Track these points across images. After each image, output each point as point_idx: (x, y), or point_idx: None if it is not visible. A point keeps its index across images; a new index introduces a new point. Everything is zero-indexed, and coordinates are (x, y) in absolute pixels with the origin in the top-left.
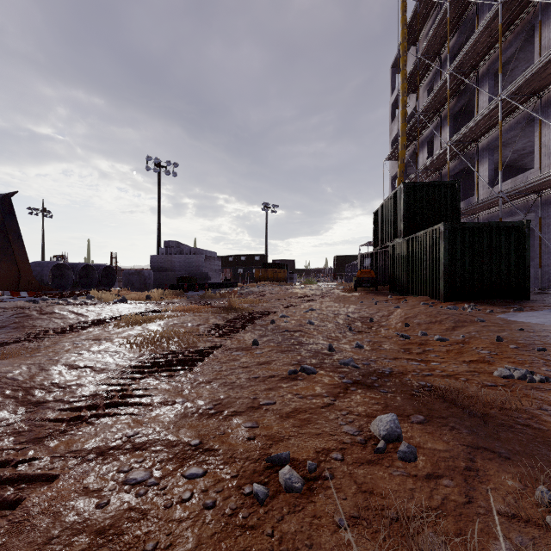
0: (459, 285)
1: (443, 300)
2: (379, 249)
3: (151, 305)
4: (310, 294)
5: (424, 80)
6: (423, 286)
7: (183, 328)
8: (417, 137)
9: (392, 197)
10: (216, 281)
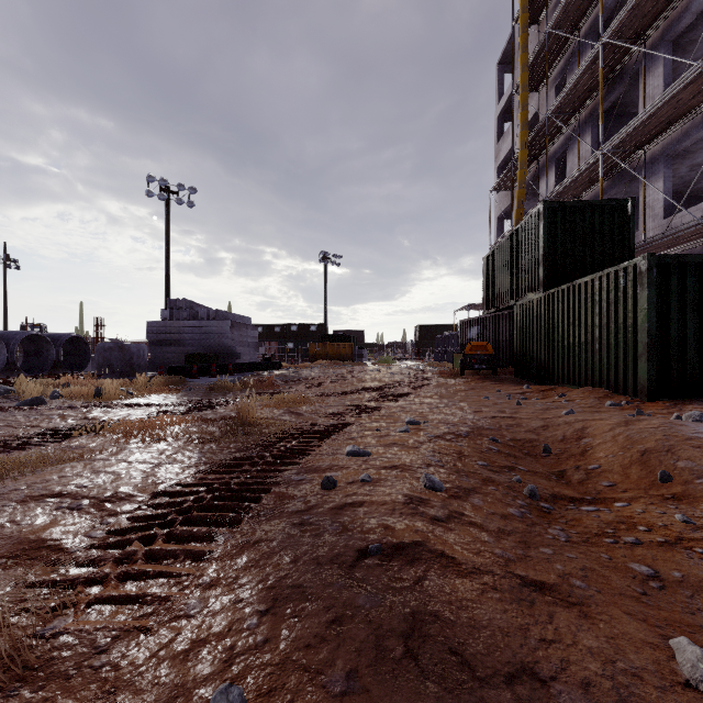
0: (675, 369)
1: (647, 397)
2: (493, 312)
3: (93, 409)
4: (392, 380)
5: (552, 71)
6: (591, 370)
7: (32, 526)
8: (546, 149)
9: (520, 229)
10: (250, 359)
